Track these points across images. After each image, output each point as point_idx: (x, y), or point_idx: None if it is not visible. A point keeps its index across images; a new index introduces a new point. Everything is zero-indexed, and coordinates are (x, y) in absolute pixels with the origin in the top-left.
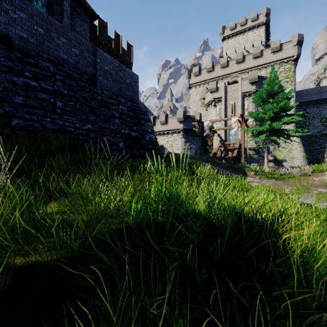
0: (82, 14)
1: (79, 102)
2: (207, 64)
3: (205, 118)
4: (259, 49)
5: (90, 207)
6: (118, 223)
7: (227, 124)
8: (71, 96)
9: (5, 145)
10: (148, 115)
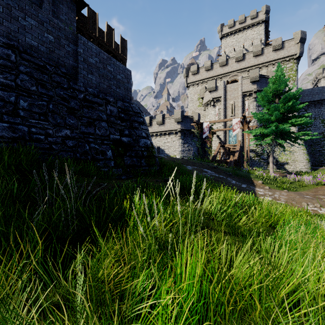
0: (66, 0)
1: (53, 102)
2: (205, 62)
3: (203, 118)
4: (260, 47)
5: None
6: None
7: (227, 125)
8: (42, 94)
9: None
10: (142, 116)
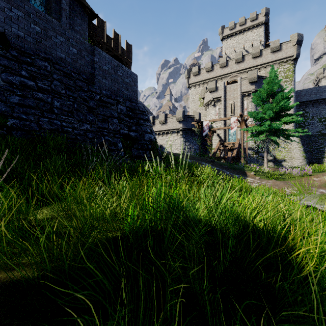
0: (80, 13)
1: (77, 102)
2: (206, 64)
3: (204, 117)
4: (259, 49)
5: (85, 212)
6: (114, 231)
7: (226, 124)
8: (69, 96)
9: (0, 146)
10: (147, 115)
